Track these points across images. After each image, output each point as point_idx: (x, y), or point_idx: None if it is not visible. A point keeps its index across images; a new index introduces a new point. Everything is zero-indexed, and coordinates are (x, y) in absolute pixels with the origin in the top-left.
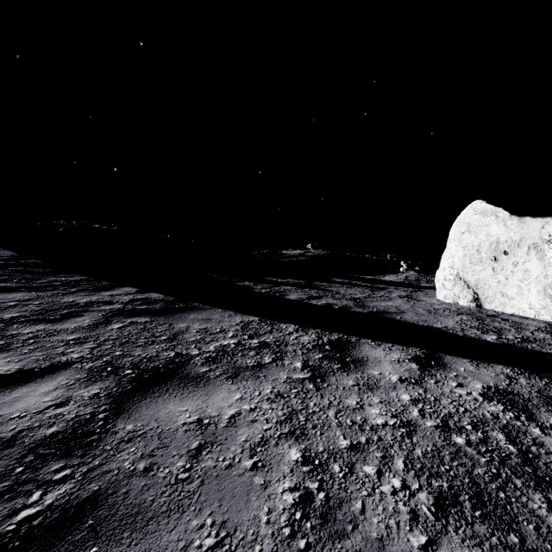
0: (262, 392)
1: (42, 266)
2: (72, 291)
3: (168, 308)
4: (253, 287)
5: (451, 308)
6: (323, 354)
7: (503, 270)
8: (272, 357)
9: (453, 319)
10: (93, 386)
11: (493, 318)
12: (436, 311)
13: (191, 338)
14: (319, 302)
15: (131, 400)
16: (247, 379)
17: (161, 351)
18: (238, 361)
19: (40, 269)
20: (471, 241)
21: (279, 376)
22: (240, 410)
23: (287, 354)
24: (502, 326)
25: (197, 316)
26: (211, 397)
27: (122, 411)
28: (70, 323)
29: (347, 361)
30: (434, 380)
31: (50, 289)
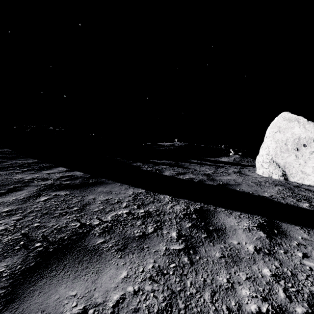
0: (145, 268)
1: (10, 153)
2: (23, 171)
3: (84, 183)
4: (142, 166)
5: (269, 180)
6: (191, 223)
7: (302, 156)
8: (154, 226)
9: (273, 189)
10: (1, 263)
11: (299, 188)
12: (260, 183)
13: (95, 208)
14: (184, 177)
15: (28, 282)
16: (134, 251)
17: (70, 222)
18: (127, 231)
19: (8, 155)
20: (281, 138)
21: (159, 247)
22: (124, 293)
23: (165, 223)
24: (307, 195)
25: (103, 189)
26: (101, 275)
27: (13, 299)
28: (10, 197)
29: (210, 230)
30: (282, 250)
31: (9, 169)
